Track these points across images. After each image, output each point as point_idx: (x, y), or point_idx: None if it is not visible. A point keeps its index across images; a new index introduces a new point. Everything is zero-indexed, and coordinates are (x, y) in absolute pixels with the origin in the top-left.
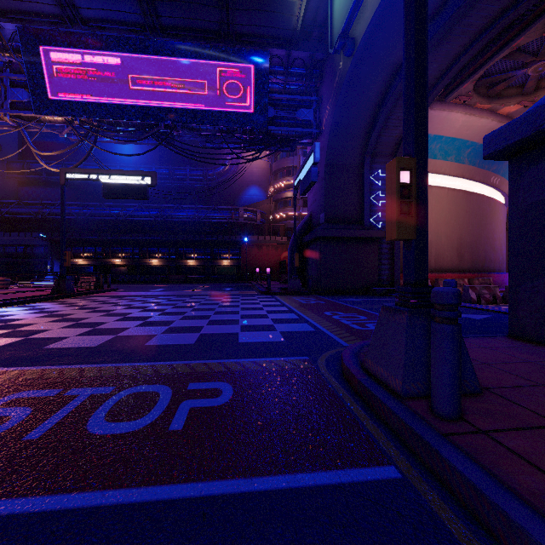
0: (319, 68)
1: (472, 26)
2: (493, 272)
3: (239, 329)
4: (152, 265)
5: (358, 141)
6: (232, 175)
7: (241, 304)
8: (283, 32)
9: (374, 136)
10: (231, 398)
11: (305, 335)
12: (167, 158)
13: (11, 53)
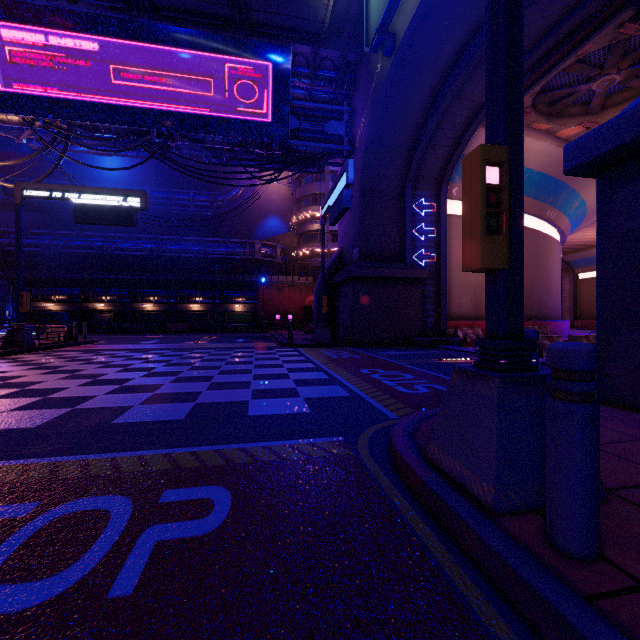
0: (352, 72)
1: (533, 27)
2: (549, 319)
3: (250, 395)
4: (145, 310)
5: (398, 162)
6: (246, 199)
7: (255, 360)
8: (308, 24)
9: (417, 157)
10: (226, 517)
11: (338, 403)
12: (165, 180)
13: None
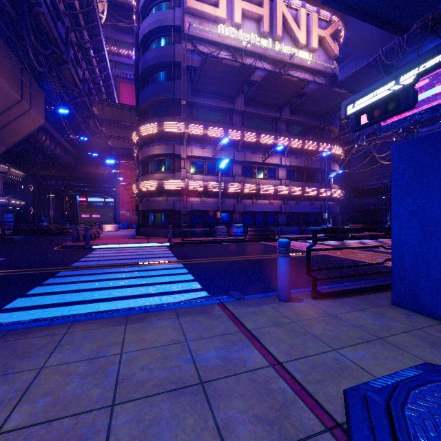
0: None
1: None
2: None
3: None
4: None
5: None
6: None
7: None
8: None
9: None
10: None
11: None
12: None
13: None
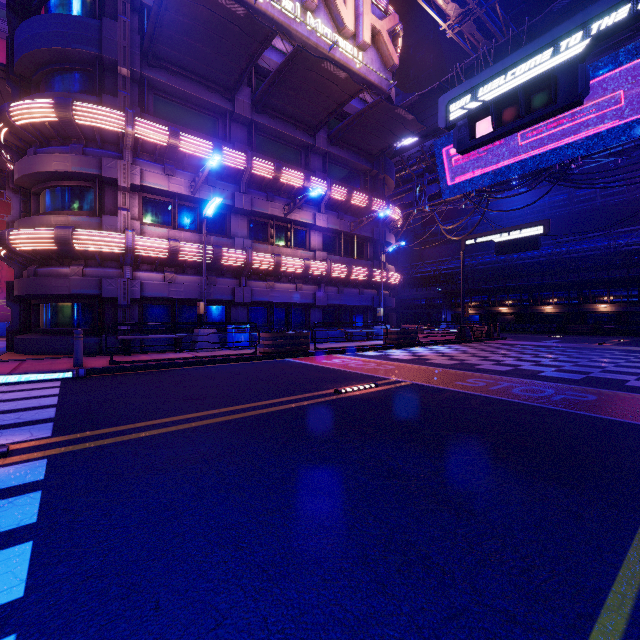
0: None
1: None
2: None
3: (634, 378)
4: (543, 312)
5: None
6: None
7: None
8: None
9: None
10: (592, 399)
11: None
12: None
13: (428, 161)
